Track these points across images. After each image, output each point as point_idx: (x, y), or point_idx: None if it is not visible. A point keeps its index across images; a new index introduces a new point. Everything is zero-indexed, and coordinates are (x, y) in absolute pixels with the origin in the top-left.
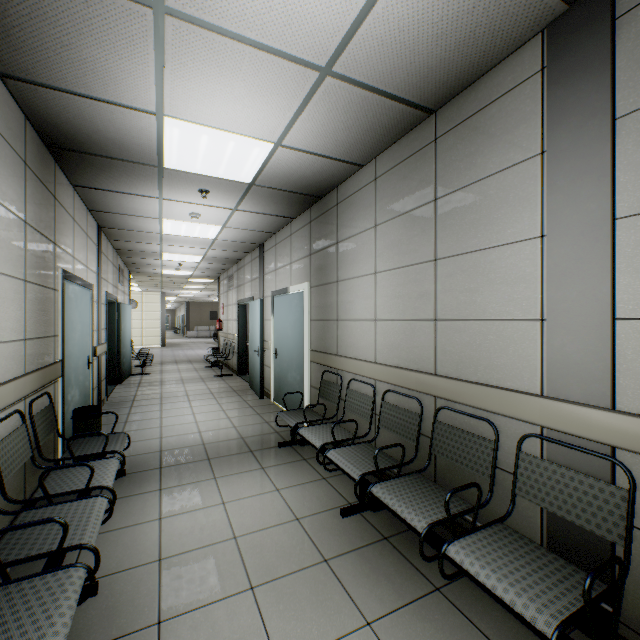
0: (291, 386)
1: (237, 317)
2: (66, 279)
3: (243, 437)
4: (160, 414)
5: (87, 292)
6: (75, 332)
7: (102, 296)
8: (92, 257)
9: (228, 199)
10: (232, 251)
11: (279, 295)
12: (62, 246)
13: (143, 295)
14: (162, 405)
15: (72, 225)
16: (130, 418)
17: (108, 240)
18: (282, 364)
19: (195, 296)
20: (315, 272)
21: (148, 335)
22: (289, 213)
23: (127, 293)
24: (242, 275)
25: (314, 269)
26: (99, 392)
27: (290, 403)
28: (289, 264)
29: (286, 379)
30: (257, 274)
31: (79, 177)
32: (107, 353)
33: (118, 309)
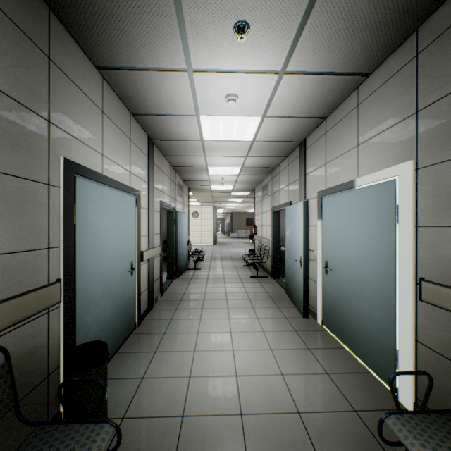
0: (359, 320)
1: (271, 223)
2: (81, 176)
3: (299, 411)
4: (197, 326)
5: (129, 197)
6: (103, 240)
7: (155, 204)
8: (139, 164)
9: (275, 44)
10: (268, 157)
11: (332, 194)
12: (72, 132)
13: (202, 208)
14: (202, 311)
15: (98, 117)
16: (170, 327)
17: (163, 156)
18: (338, 284)
19: (236, 208)
20: (435, 137)
21: (205, 236)
22: (365, 61)
23: (186, 205)
24: (276, 182)
25: (431, 133)
26: (149, 293)
27: (356, 344)
28: (353, 148)
29: (347, 306)
30: (295, 176)
31: (92, 45)
32: (161, 255)
33: (175, 217)
